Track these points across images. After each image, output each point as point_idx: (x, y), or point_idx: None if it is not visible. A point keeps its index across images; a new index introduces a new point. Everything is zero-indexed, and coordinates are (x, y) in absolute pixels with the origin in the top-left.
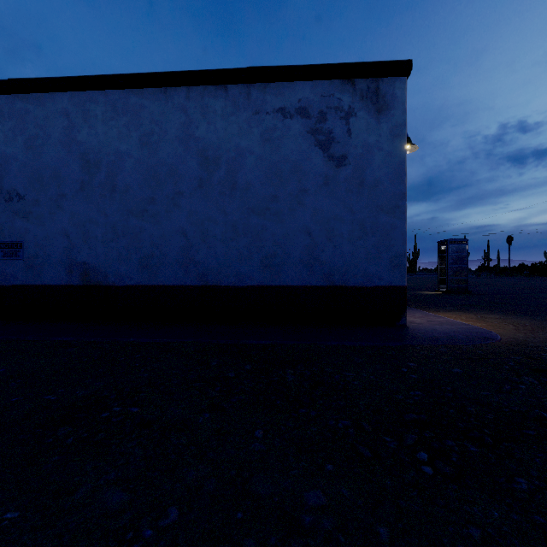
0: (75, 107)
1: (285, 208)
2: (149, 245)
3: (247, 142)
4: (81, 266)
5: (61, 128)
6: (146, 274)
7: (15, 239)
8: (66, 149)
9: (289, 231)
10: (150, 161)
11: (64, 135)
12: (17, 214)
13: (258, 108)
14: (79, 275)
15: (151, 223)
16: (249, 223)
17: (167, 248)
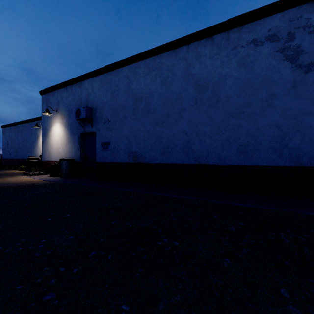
0: (131, 72)
1: (257, 110)
2: (166, 141)
3: (227, 69)
4: (133, 153)
5: (125, 84)
6: (164, 157)
7: (107, 141)
8: (127, 95)
9: (260, 126)
10: (167, 93)
11: (126, 87)
12: (108, 129)
13: (235, 45)
14: (132, 158)
15: (167, 128)
16: (229, 123)
17: (175, 142)
